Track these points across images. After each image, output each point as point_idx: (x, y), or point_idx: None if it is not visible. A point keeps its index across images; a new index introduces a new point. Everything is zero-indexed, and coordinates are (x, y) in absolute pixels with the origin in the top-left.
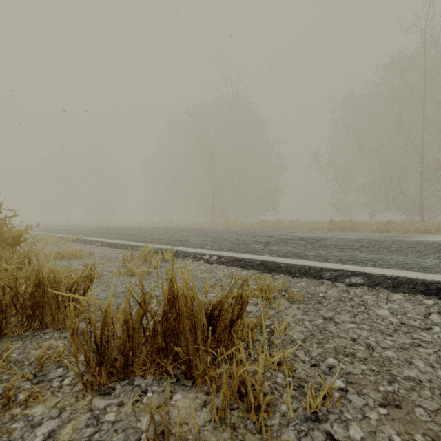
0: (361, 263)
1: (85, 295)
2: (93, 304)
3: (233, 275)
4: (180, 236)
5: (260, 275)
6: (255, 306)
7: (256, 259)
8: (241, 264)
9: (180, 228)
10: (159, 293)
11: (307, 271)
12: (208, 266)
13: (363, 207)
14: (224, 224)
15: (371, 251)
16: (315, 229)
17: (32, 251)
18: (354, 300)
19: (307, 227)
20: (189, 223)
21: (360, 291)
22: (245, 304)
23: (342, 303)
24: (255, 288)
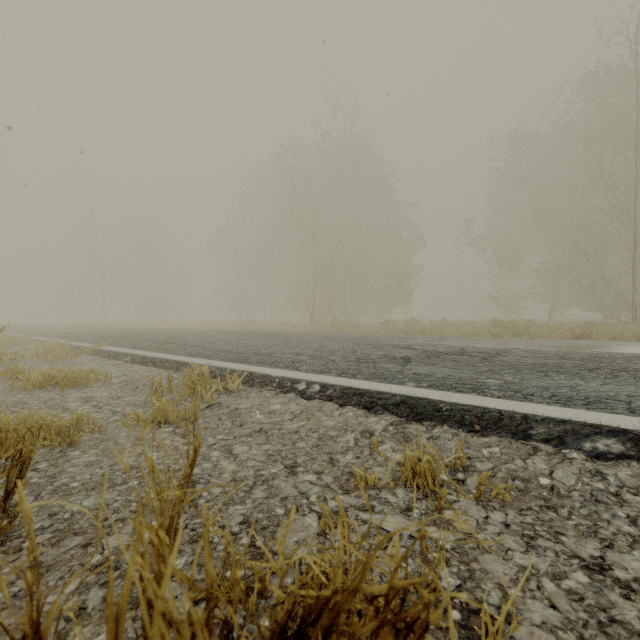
0: (602, 405)
1: (8, 501)
2: (48, 505)
3: (351, 425)
4: (260, 345)
5: (403, 427)
6: (406, 518)
7: (392, 393)
8: (364, 401)
9: (263, 332)
10: (200, 474)
11: (497, 422)
12: (304, 404)
13: (539, 301)
14: (331, 325)
15: (603, 378)
16: (470, 334)
17: (11, 372)
18: (626, 499)
19: (458, 330)
20: (279, 324)
21: (627, 474)
22: (421, 630)
23: (602, 510)
24: (397, 459)
